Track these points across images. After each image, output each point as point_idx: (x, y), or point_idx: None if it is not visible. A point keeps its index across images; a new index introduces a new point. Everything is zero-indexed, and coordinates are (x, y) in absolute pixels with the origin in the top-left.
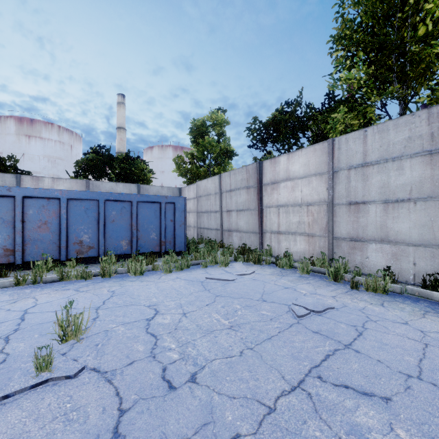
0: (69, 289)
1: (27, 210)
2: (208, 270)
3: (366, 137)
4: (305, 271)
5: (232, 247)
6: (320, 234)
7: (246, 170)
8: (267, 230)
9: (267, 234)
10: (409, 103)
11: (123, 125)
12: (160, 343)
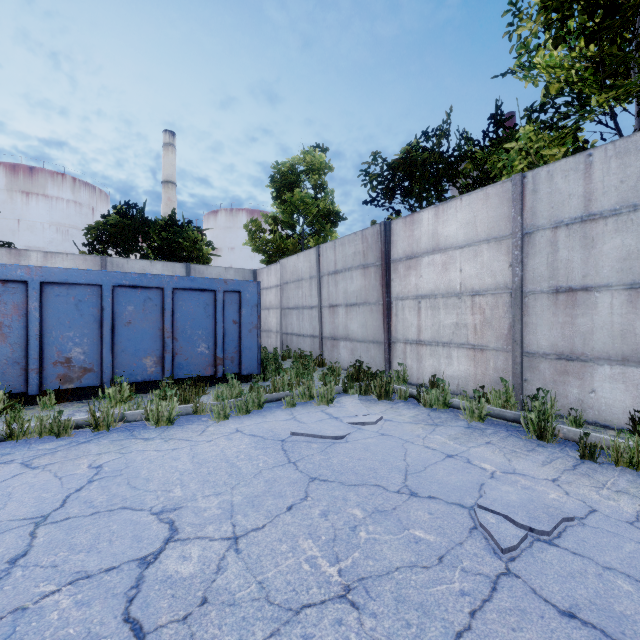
0: (13, 460)
1: None
2: (297, 413)
3: (591, 166)
4: (476, 417)
5: (339, 367)
6: (497, 347)
7: (362, 237)
8: (398, 339)
9: (399, 346)
10: None
11: (173, 178)
12: None
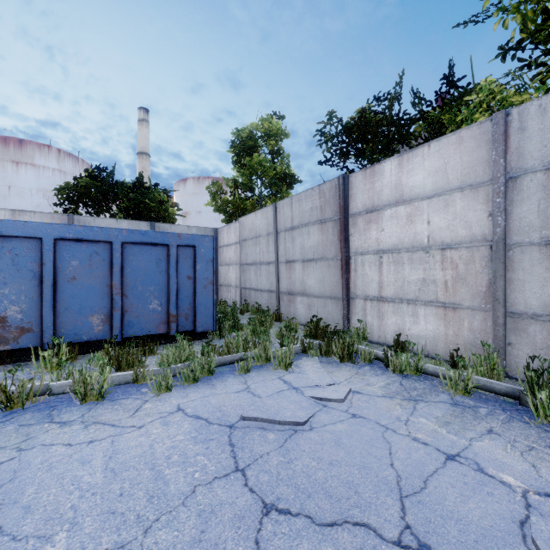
0: None
1: None
2: (251, 381)
3: None
4: (460, 389)
5: (296, 323)
6: (473, 306)
7: (319, 192)
8: (357, 295)
9: (358, 302)
10: None
11: (146, 150)
12: None
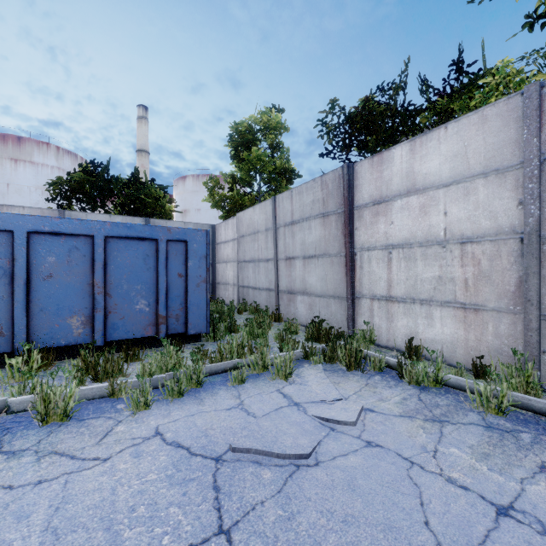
0: None
1: None
2: (246, 394)
3: None
4: (493, 407)
5: (297, 325)
6: (499, 307)
7: (322, 183)
8: (363, 294)
9: (364, 302)
10: None
11: (146, 147)
12: None
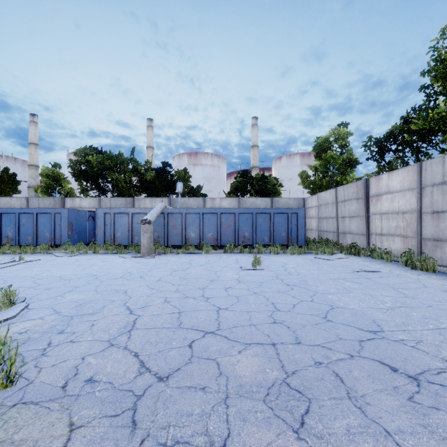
0: (246, 256)
1: (222, 220)
2: (318, 256)
3: (444, 162)
4: (389, 261)
5: (343, 246)
6: (412, 236)
7: (356, 185)
8: (372, 233)
9: (373, 236)
10: None
11: (256, 143)
12: (287, 269)
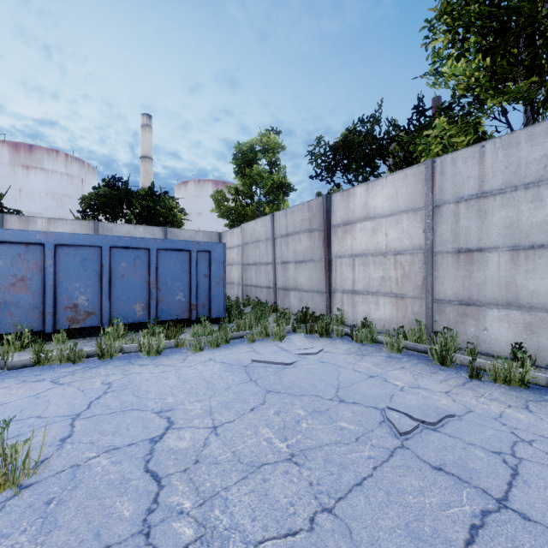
0: (44, 379)
1: None
2: (256, 347)
3: (484, 155)
4: (395, 349)
5: (290, 312)
6: (414, 295)
7: (308, 207)
8: (337, 289)
9: (338, 295)
10: (545, 105)
11: (149, 154)
12: (165, 497)
